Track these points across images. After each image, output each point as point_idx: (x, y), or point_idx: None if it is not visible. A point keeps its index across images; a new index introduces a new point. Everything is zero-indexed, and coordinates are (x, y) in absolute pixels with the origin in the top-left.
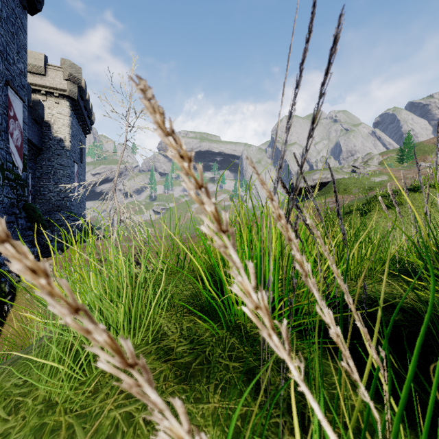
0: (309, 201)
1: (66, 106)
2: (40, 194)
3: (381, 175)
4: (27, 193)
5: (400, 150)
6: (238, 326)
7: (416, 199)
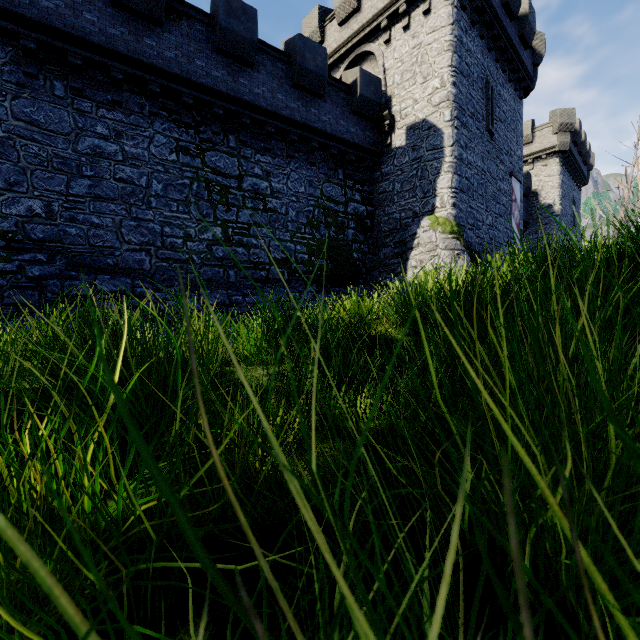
0: None
1: (554, 165)
2: None
3: None
4: None
5: None
6: None
7: None
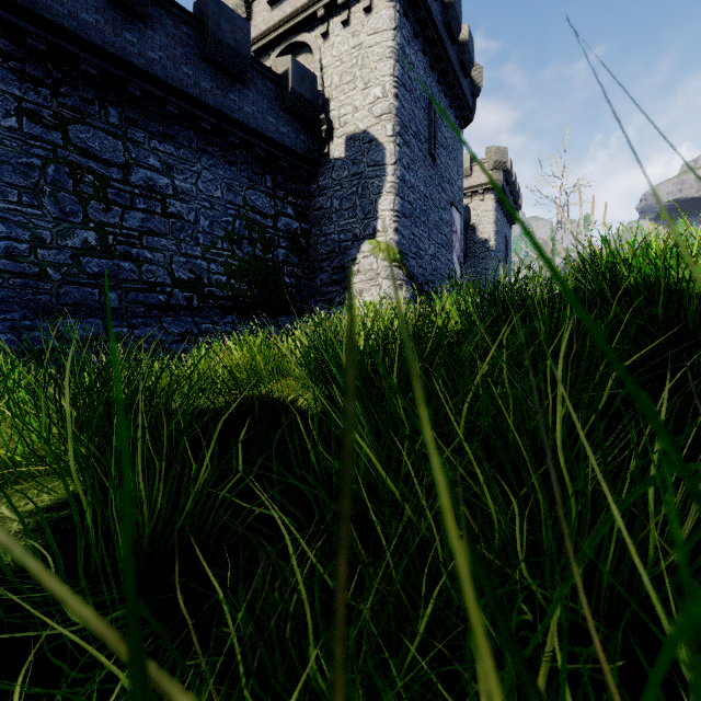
0: None
1: (490, 201)
2: None
3: None
4: None
5: None
6: None
7: None
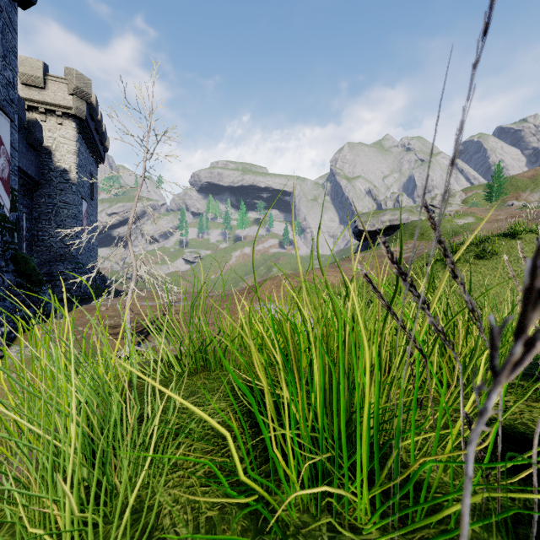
0: (378, 248)
1: (71, 128)
2: (37, 240)
3: (465, 216)
4: (21, 238)
5: (488, 186)
6: (304, 520)
7: (513, 248)
